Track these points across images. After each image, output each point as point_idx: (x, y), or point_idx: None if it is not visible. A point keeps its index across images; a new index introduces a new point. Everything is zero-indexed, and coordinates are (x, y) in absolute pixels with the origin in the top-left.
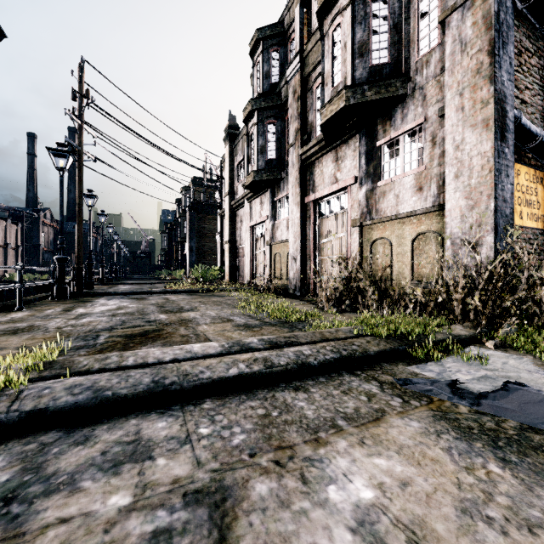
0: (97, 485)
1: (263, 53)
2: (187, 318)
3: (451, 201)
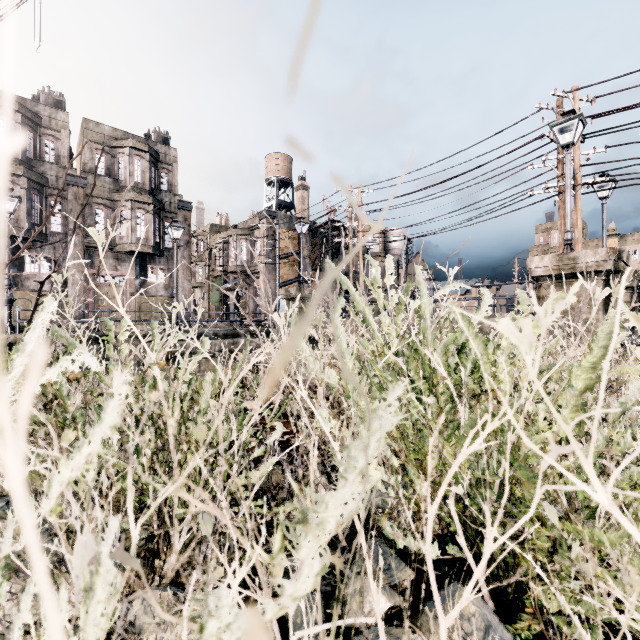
0: None
1: (20, 125)
2: None
3: (181, 297)
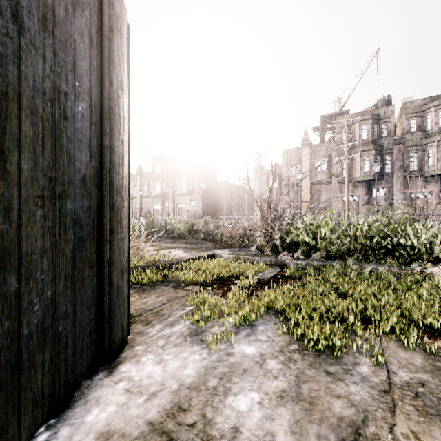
0: None
1: (371, 124)
2: None
3: None
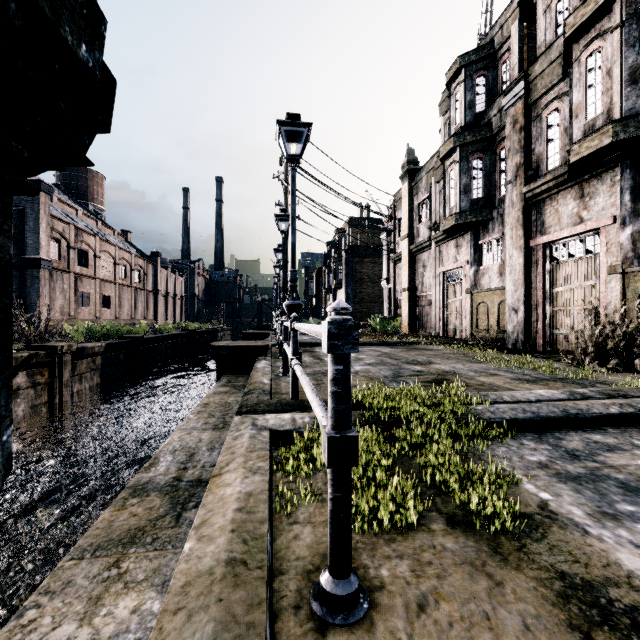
0: (616, 456)
1: (465, 82)
2: (446, 370)
3: None
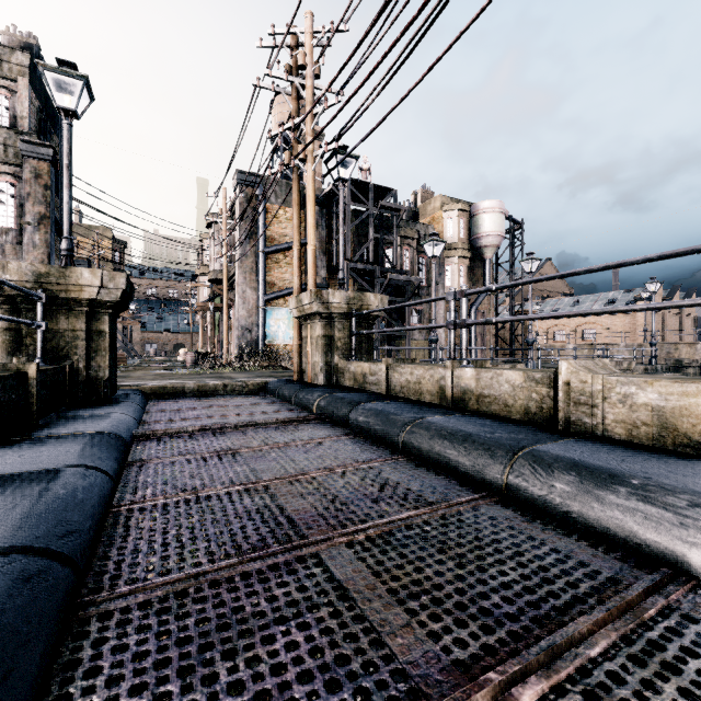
0: None
1: None
2: None
3: None
